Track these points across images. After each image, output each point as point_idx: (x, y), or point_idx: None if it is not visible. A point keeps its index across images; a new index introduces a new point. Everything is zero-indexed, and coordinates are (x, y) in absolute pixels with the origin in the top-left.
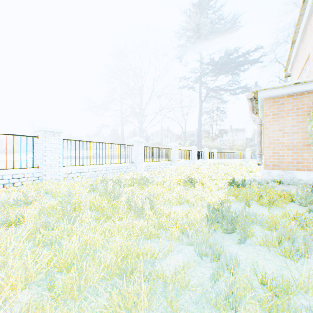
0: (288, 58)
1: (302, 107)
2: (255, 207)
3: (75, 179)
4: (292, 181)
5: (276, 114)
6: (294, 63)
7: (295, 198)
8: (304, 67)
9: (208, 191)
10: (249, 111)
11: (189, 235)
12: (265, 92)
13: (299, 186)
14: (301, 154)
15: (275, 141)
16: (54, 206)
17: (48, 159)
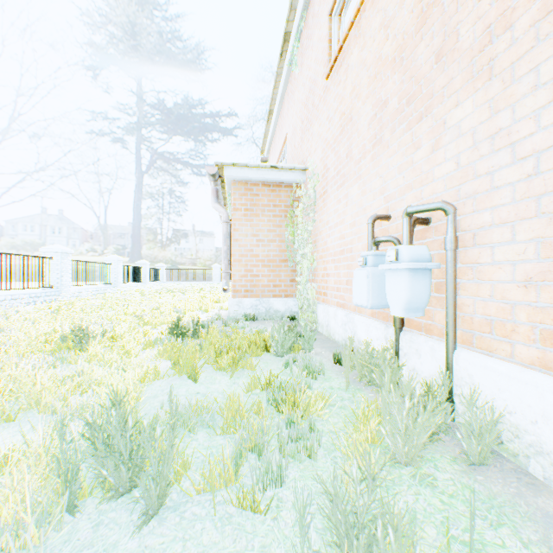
0: (265, 134)
1: (280, 205)
2: (210, 377)
3: None
4: (268, 314)
5: (250, 209)
6: (272, 145)
7: (270, 345)
8: (282, 152)
9: (117, 358)
10: (212, 197)
11: None
12: (235, 170)
13: (276, 321)
14: (279, 274)
15: (248, 251)
16: None
17: None
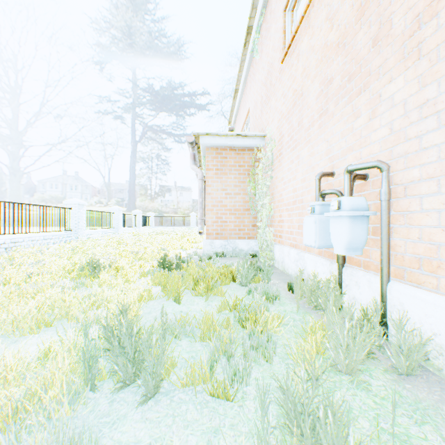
0: (232, 109)
1: (244, 165)
2: (190, 300)
3: None
4: (235, 252)
5: (220, 169)
6: (237, 117)
7: (236, 276)
8: (246, 122)
9: (121, 284)
10: (190, 160)
11: (5, 444)
12: (208, 138)
13: (241, 258)
14: (243, 220)
15: (219, 202)
16: None
17: None
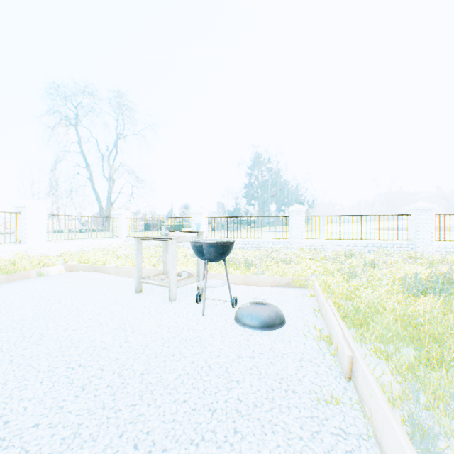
0: None
1: None
2: None
3: (448, 255)
4: None
5: None
6: None
7: None
8: None
9: None
10: None
11: None
12: None
13: None
14: None
15: None
16: (433, 263)
17: (419, 234)
